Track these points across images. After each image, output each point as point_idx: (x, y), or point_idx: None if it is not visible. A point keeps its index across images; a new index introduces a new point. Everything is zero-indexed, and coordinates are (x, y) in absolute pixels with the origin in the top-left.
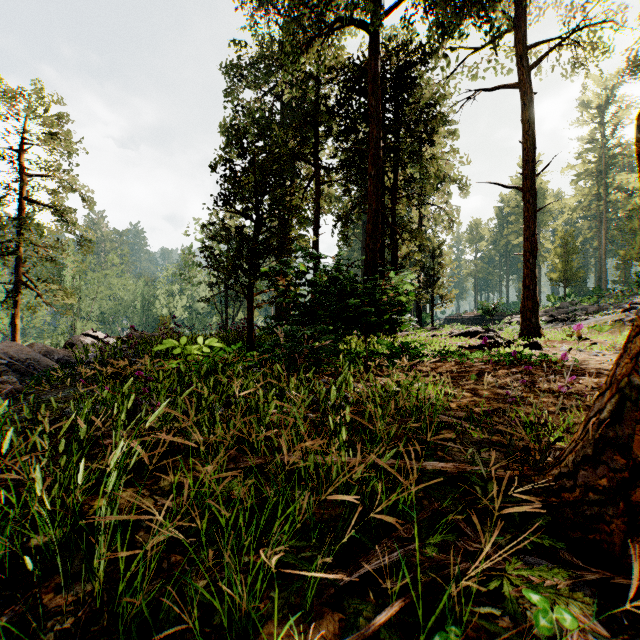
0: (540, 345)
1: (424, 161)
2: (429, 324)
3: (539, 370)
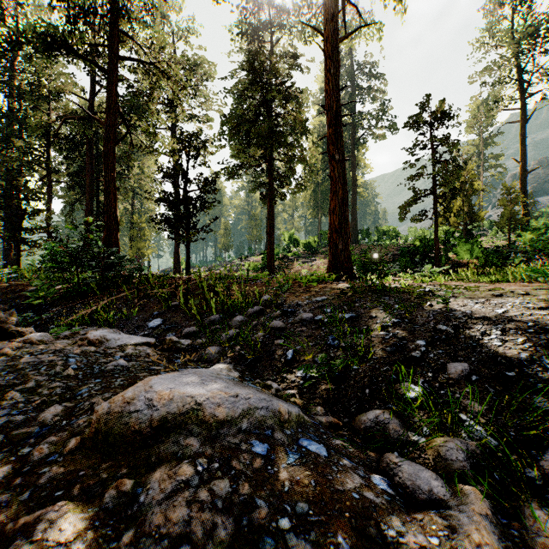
0: None
1: (124, 181)
2: None
3: None
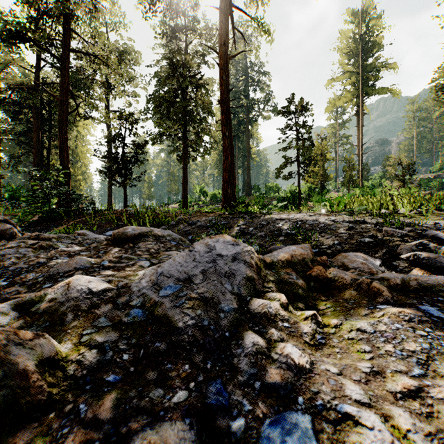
0: None
1: None
2: None
3: None
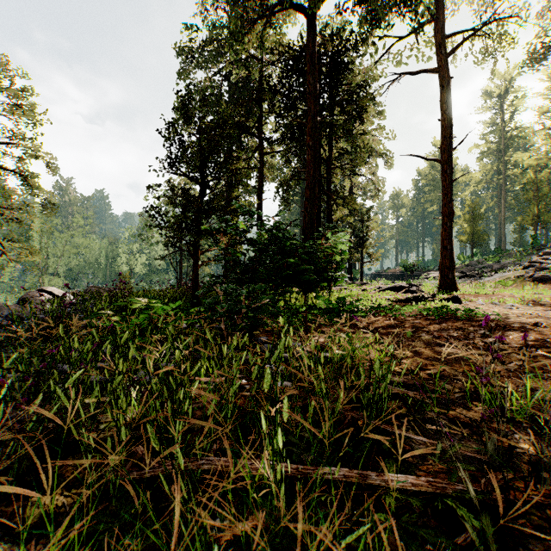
0: (460, 299)
1: (355, 135)
2: (358, 279)
3: (467, 324)
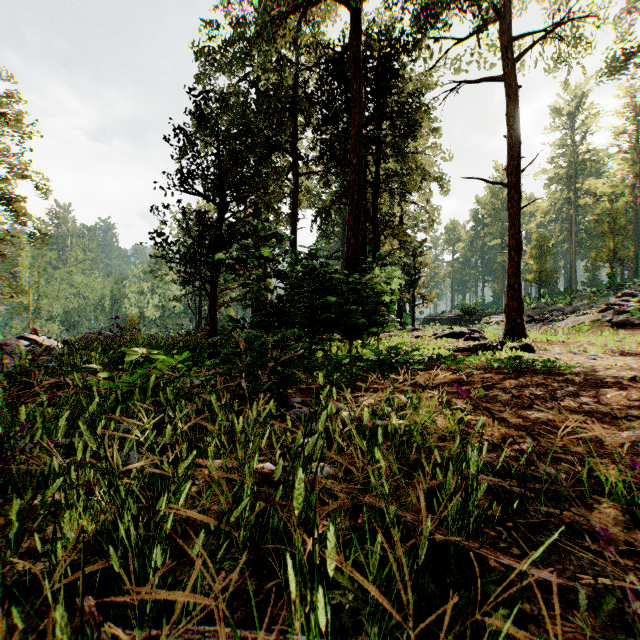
0: (533, 348)
1: (407, 154)
2: (408, 324)
3: (549, 379)
